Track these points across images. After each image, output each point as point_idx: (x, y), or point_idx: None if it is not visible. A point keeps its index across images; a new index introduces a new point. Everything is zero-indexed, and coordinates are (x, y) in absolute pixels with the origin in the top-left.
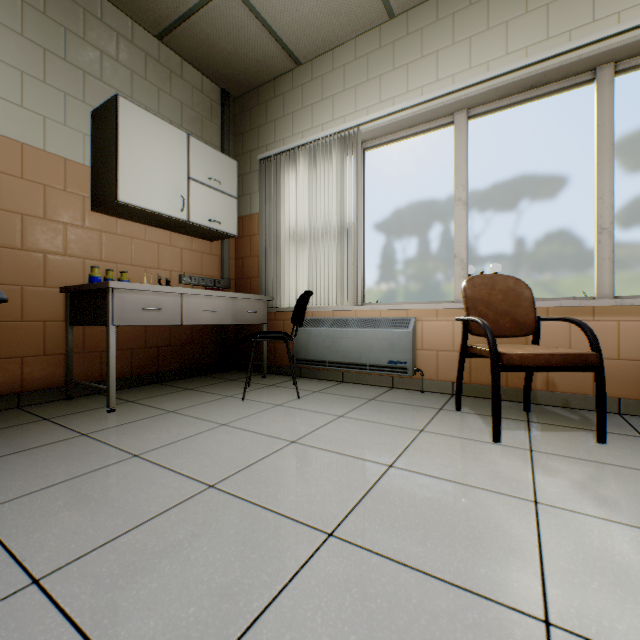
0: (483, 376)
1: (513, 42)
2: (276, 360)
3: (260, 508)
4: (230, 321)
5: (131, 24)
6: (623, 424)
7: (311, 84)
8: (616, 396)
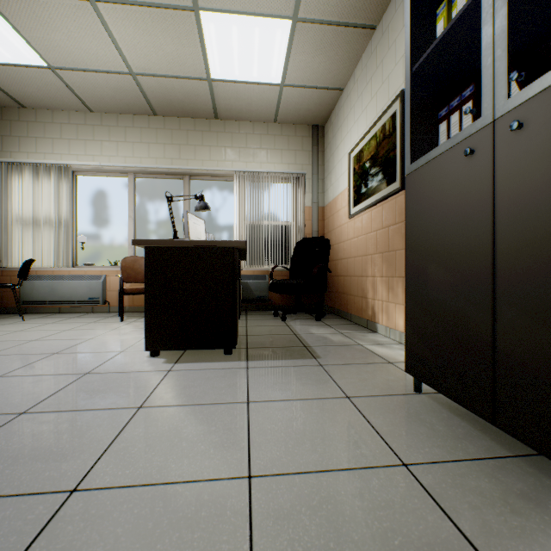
0: (140, 302)
1: (152, 153)
2: (4, 304)
3: (4, 341)
4: None
5: None
6: None
7: (36, 124)
8: None
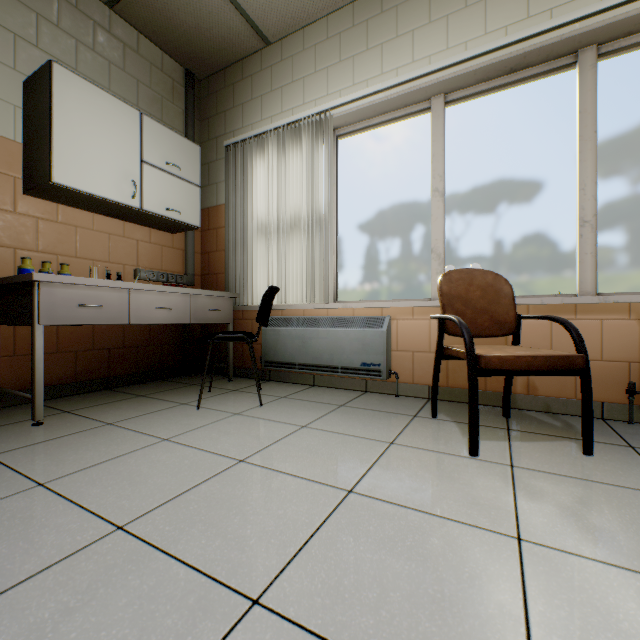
0: (461, 379)
1: (492, 21)
2: (244, 362)
3: (173, 561)
4: (189, 320)
5: None
6: (608, 431)
7: (281, 65)
8: (599, 400)
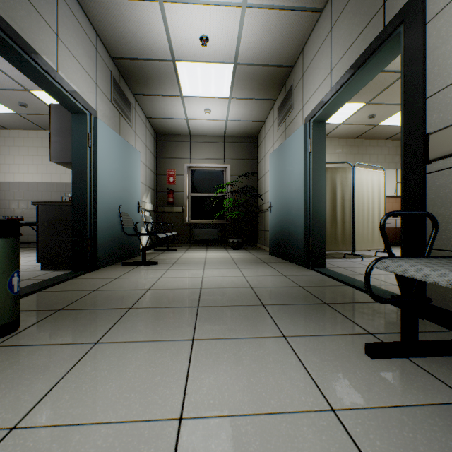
0: None
1: None
2: None
3: None
4: None
5: (376, 141)
6: None
7: None
8: None
